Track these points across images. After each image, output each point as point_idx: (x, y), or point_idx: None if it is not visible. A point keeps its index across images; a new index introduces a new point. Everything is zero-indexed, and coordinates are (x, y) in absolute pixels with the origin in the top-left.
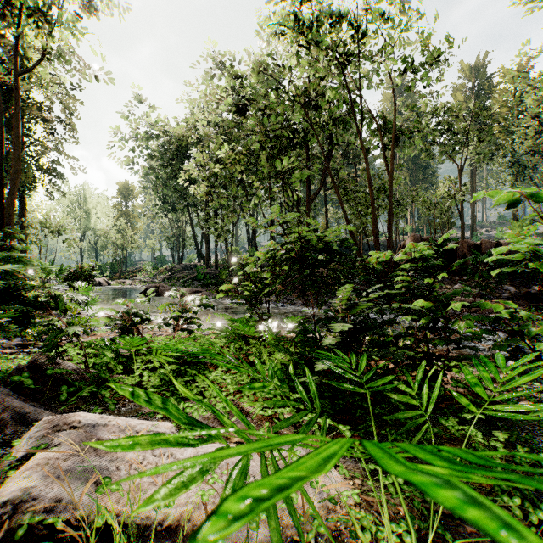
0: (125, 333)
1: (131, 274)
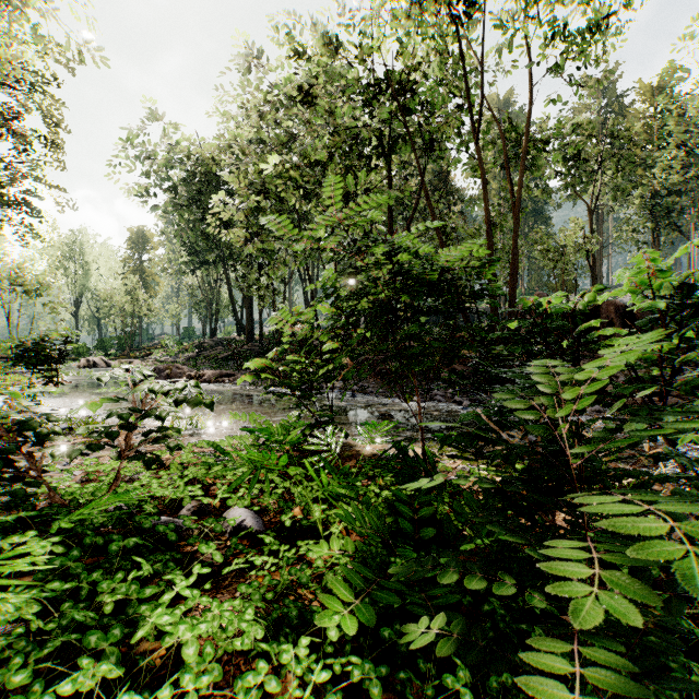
0: None
1: (145, 352)
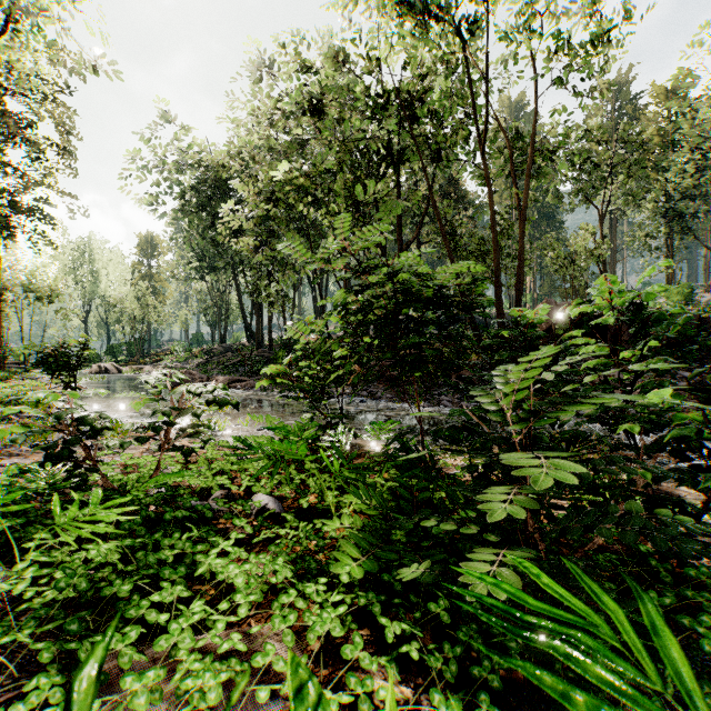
0: (50, 457)
1: (155, 358)
